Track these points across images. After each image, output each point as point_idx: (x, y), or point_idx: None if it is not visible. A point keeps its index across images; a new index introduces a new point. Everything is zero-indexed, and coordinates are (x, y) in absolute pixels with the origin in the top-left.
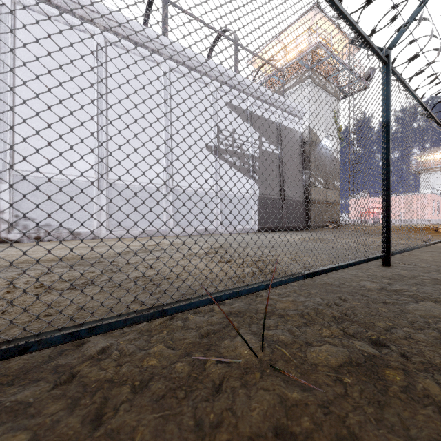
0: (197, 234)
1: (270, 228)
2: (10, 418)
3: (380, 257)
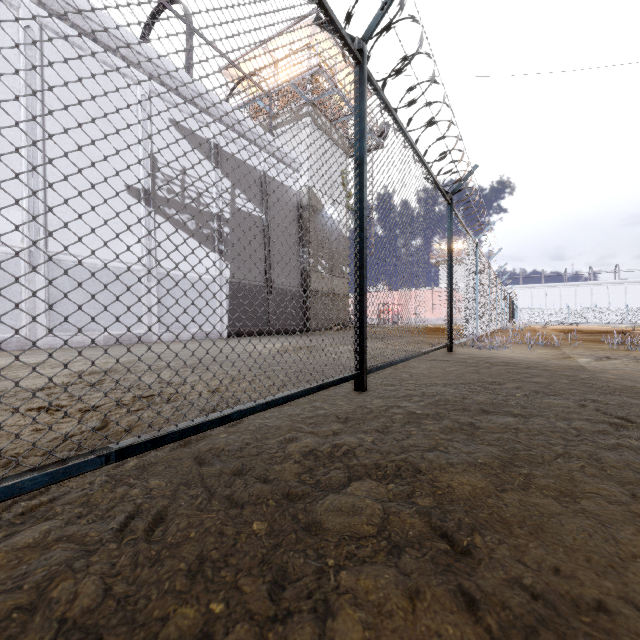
0: (105, 344)
1: (248, 331)
2: None
3: (347, 379)
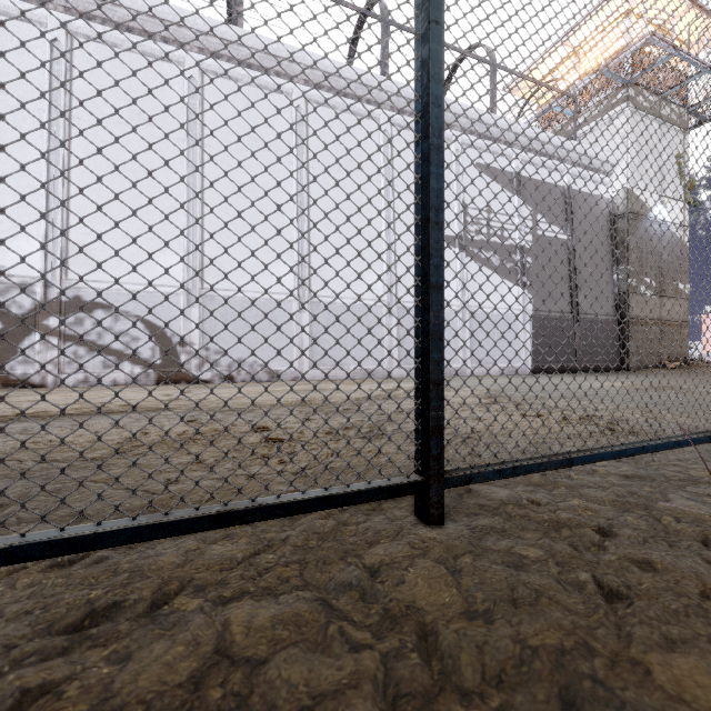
0: None
1: (553, 368)
2: (500, 536)
3: None
